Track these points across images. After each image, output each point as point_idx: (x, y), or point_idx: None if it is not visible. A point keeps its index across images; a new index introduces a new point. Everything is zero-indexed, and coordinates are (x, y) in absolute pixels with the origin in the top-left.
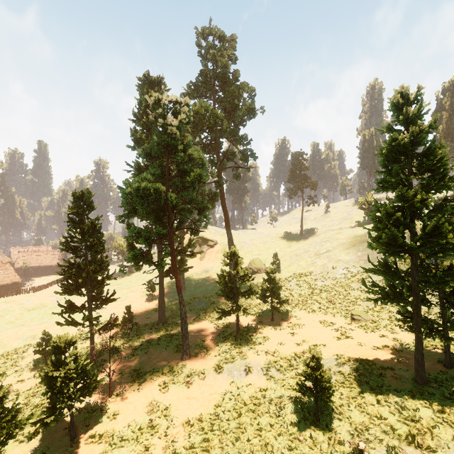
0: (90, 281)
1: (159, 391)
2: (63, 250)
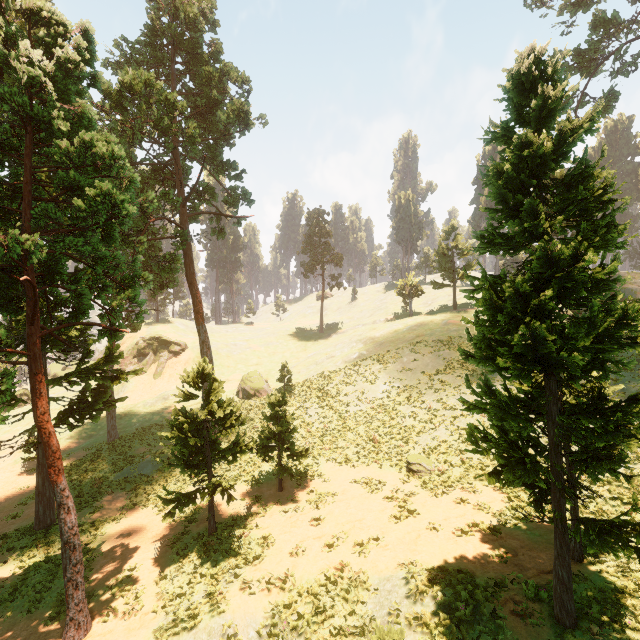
0: None
1: None
2: None
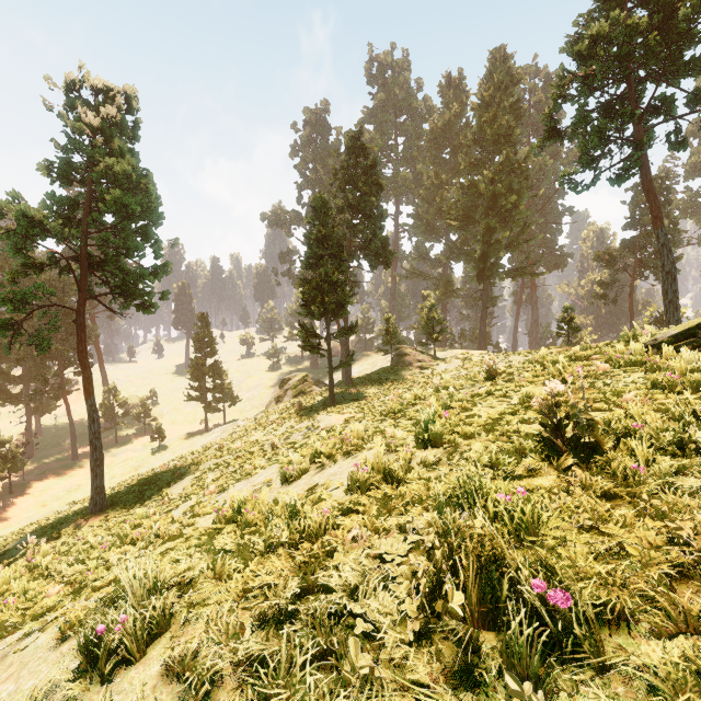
0: None
1: (63, 471)
2: None
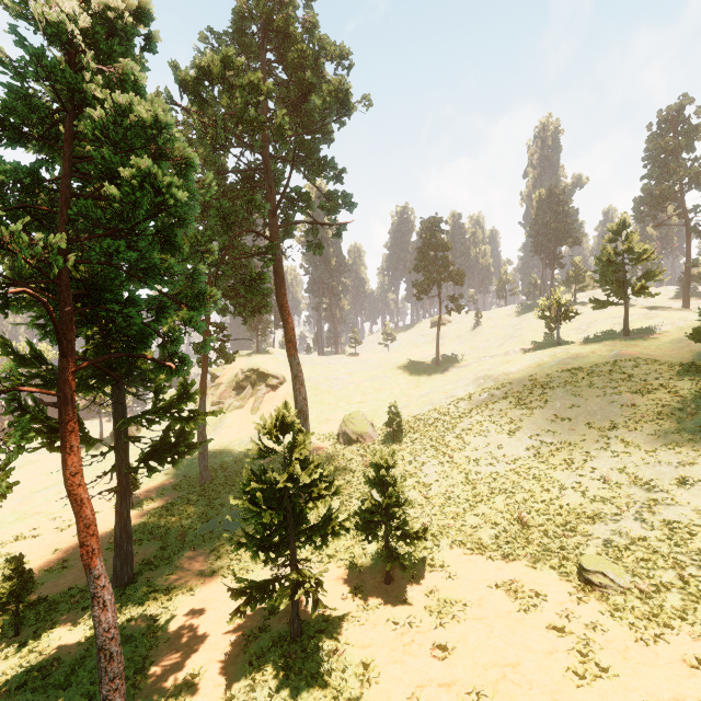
0: None
1: None
2: None
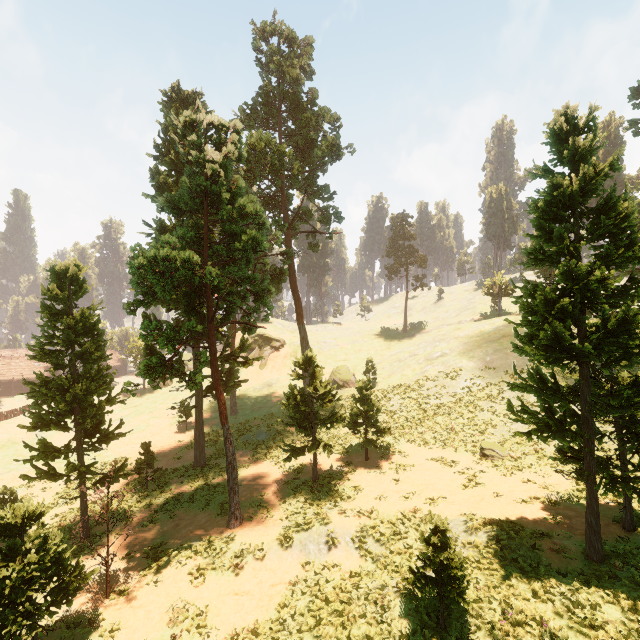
0: (81, 406)
1: (189, 584)
2: (33, 357)
